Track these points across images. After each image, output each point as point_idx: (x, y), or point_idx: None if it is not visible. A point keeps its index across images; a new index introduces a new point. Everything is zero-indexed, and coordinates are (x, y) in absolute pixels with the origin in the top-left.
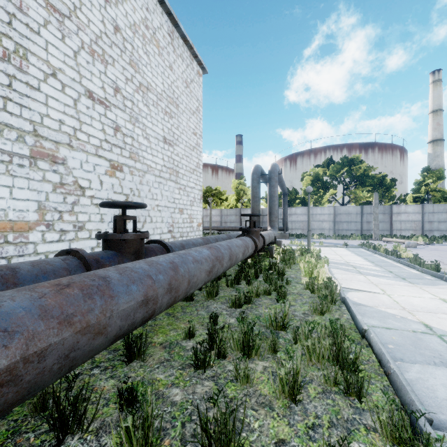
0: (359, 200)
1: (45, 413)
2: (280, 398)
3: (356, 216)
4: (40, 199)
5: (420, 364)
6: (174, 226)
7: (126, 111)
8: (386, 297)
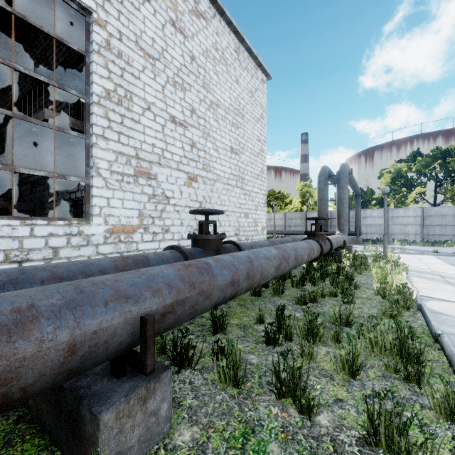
0: None
1: (165, 356)
2: (340, 373)
3: (453, 218)
4: (140, 208)
5: None
6: (240, 230)
7: (200, 128)
8: None
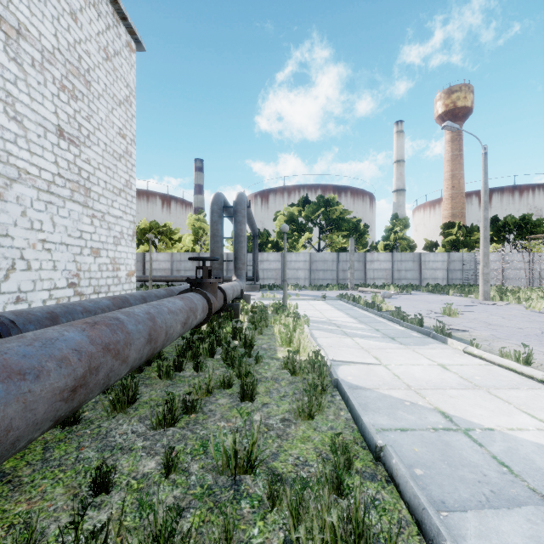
0: (335, 246)
1: None
2: None
3: (332, 263)
4: None
5: (471, 507)
6: (80, 276)
7: None
8: (384, 369)
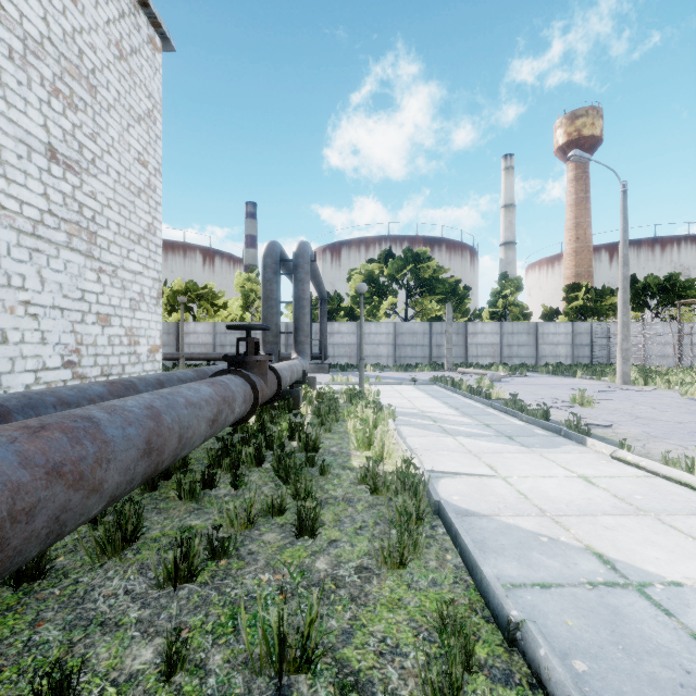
0: (427, 314)
1: None
2: None
3: (423, 336)
4: None
5: None
6: (82, 353)
7: None
8: (503, 484)
